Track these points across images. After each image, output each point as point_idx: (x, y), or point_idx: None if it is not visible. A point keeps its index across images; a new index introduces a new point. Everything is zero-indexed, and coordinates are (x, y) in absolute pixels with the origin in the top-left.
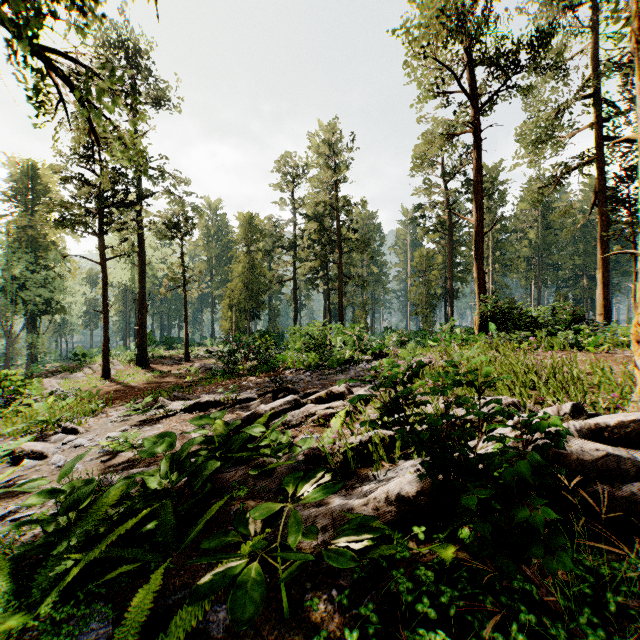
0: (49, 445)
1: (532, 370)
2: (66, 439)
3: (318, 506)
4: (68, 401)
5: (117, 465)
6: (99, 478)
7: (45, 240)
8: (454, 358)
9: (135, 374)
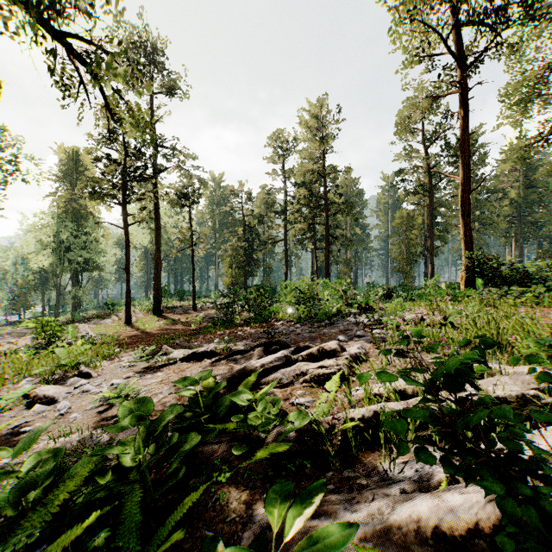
0: (63, 389)
1: (550, 331)
2: (79, 383)
3: (315, 515)
4: (85, 347)
5: (110, 418)
6: (86, 435)
7: (85, 211)
8: (446, 314)
9: (151, 321)
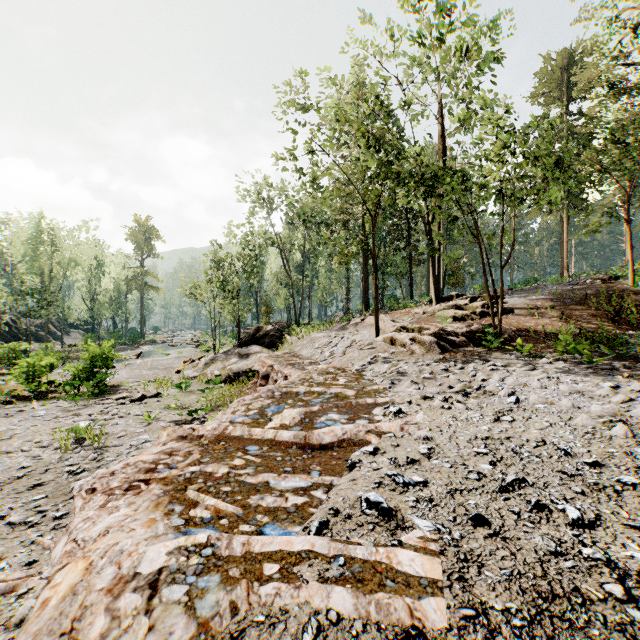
0: None
1: None
2: None
3: None
4: None
5: None
6: None
7: None
8: None
9: None
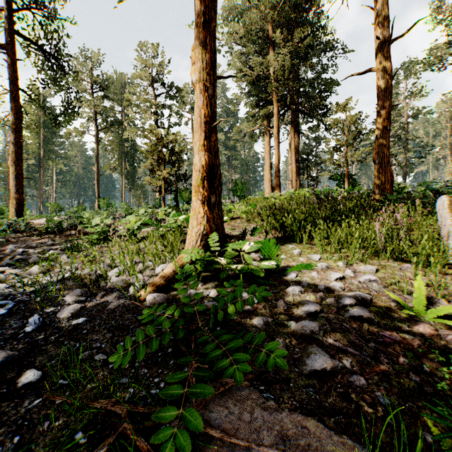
0: None
1: None
2: None
3: None
4: None
5: None
6: None
7: None
8: None
9: None
